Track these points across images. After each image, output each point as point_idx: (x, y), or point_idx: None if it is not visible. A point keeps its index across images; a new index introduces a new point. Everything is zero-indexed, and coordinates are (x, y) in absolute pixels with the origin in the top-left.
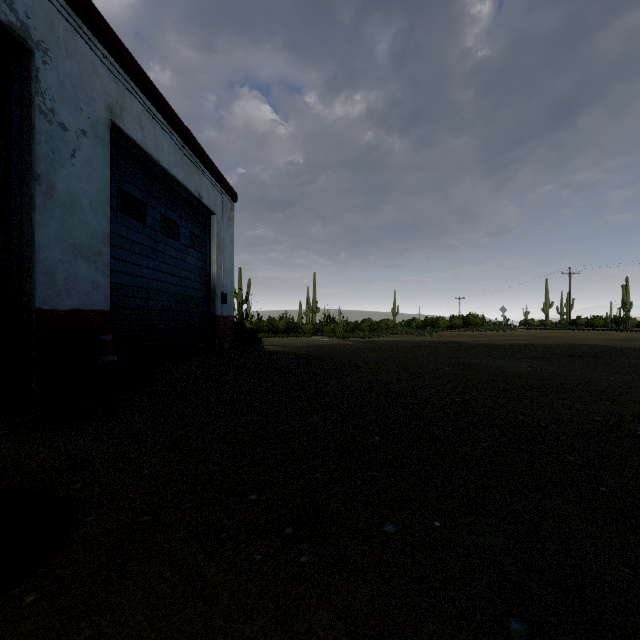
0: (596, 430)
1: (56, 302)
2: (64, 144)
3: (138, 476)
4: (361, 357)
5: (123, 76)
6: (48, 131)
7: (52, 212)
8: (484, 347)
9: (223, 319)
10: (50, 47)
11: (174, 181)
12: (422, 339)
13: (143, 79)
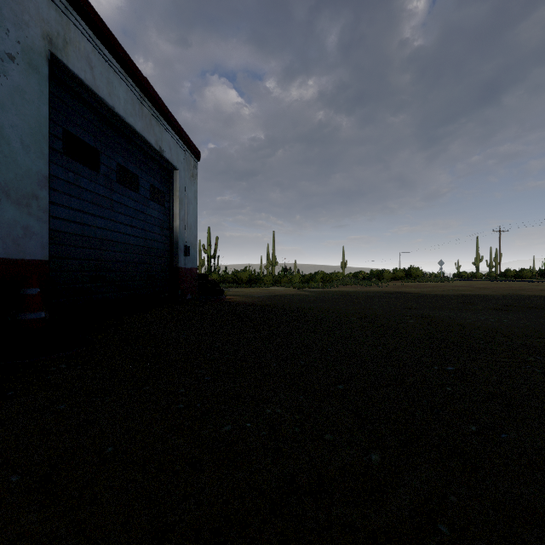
0: None
1: None
2: None
3: None
4: (319, 308)
5: (66, 7)
6: None
7: None
8: (433, 297)
9: (186, 271)
10: None
11: (132, 131)
12: (371, 289)
13: (92, 15)
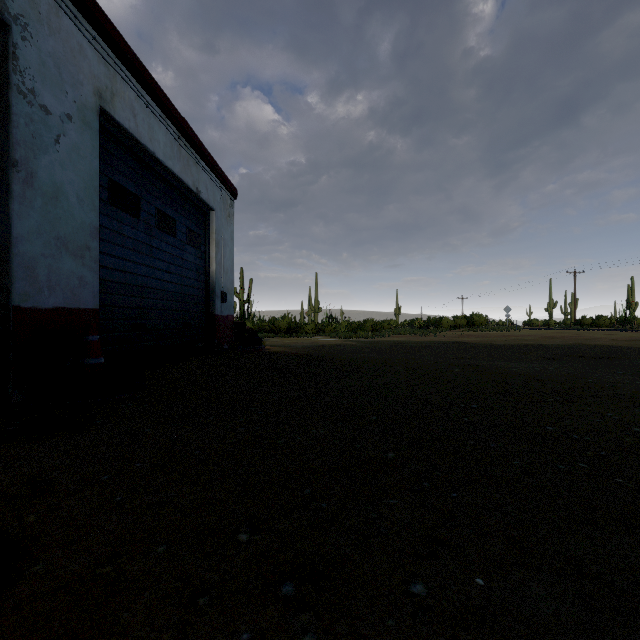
0: (638, 443)
1: (37, 299)
2: (46, 128)
3: (107, 505)
4: (365, 358)
5: (114, 60)
6: (28, 113)
7: (32, 202)
8: (491, 347)
9: (222, 319)
10: (30, 22)
11: (170, 174)
12: (426, 339)
13: (136, 64)
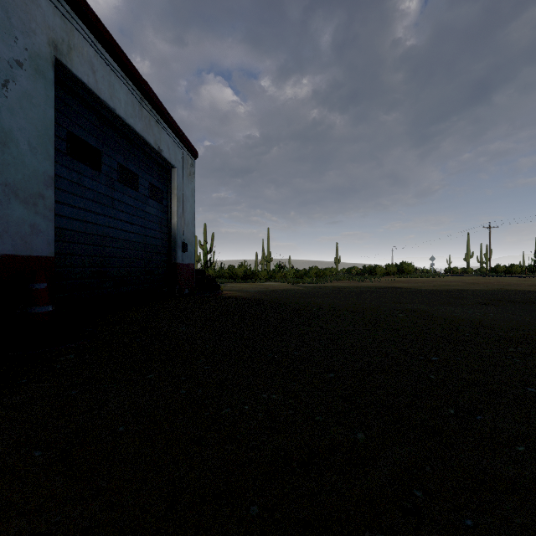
0: None
1: None
2: None
3: None
4: (313, 302)
5: (70, 14)
6: None
7: None
8: (424, 292)
9: (184, 266)
10: None
11: (132, 132)
12: (363, 284)
13: (94, 21)
